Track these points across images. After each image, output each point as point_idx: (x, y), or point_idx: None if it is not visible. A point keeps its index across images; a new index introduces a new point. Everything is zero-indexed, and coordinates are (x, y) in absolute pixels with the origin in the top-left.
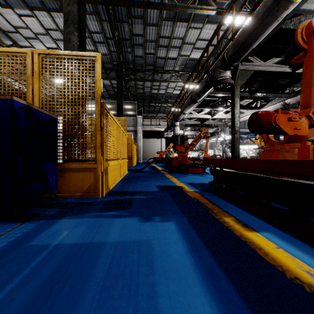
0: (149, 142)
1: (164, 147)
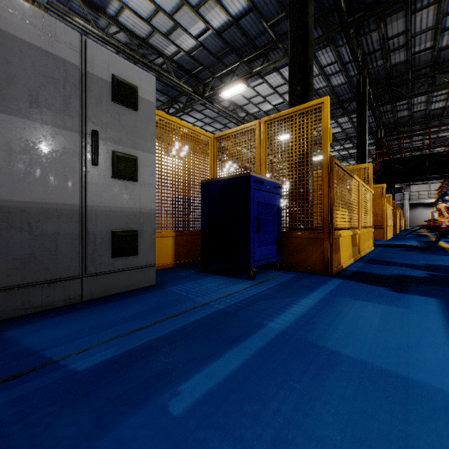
0: (417, 211)
1: (435, 215)
